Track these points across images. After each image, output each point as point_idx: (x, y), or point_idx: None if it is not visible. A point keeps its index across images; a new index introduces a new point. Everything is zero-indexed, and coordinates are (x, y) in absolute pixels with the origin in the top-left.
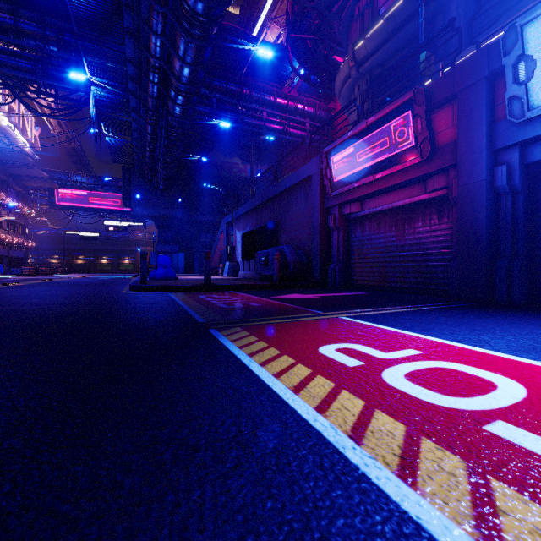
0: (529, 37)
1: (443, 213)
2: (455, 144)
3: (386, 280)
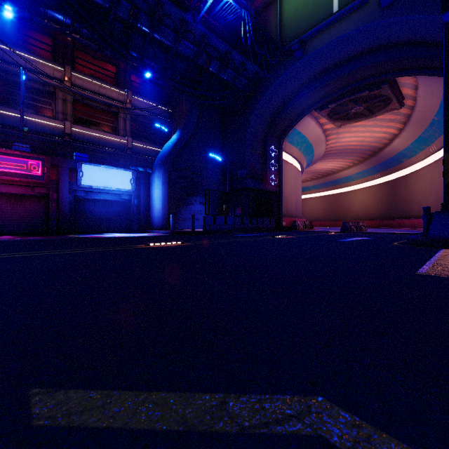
0: (83, 168)
1: (41, 202)
2: (56, 181)
3: (3, 229)
